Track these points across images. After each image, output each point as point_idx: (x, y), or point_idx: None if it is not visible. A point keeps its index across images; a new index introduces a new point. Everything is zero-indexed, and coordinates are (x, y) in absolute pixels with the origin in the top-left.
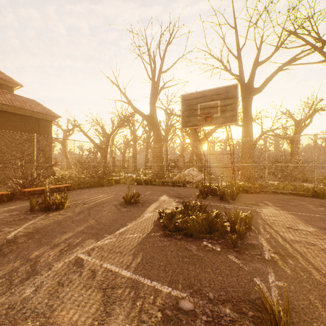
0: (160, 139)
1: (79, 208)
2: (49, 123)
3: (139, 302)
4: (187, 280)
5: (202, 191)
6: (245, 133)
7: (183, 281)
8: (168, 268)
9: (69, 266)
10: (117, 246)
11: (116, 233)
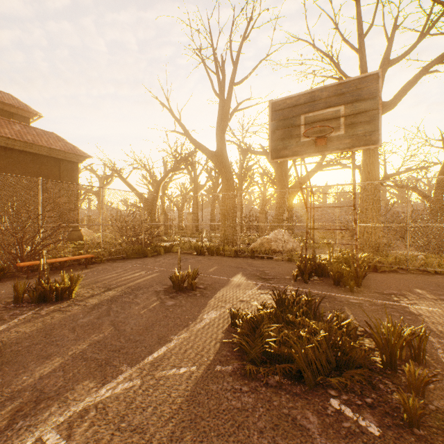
0: (231, 187)
1: (96, 298)
2: (74, 165)
3: None
4: None
5: (303, 269)
6: (367, 175)
7: None
8: None
9: None
10: (138, 405)
11: (145, 363)
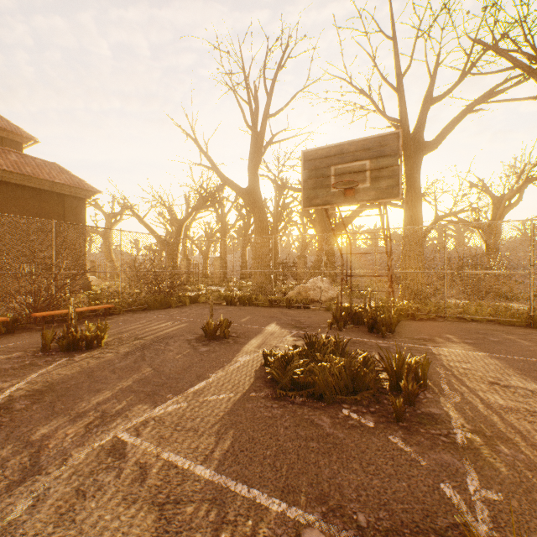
0: (265, 229)
1: (127, 346)
2: (80, 201)
3: (226, 533)
4: (316, 487)
5: (338, 317)
6: (410, 218)
7: (309, 490)
8: (281, 462)
9: (100, 457)
10: (189, 417)
11: (189, 392)
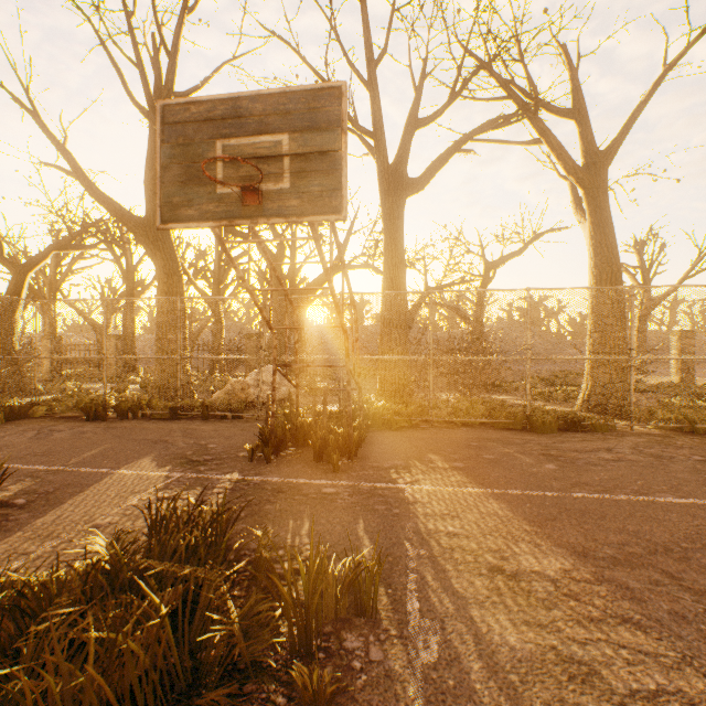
0: (176, 288)
1: None
2: None
3: None
4: None
5: (268, 438)
6: (391, 283)
7: None
8: None
9: None
10: None
11: None
